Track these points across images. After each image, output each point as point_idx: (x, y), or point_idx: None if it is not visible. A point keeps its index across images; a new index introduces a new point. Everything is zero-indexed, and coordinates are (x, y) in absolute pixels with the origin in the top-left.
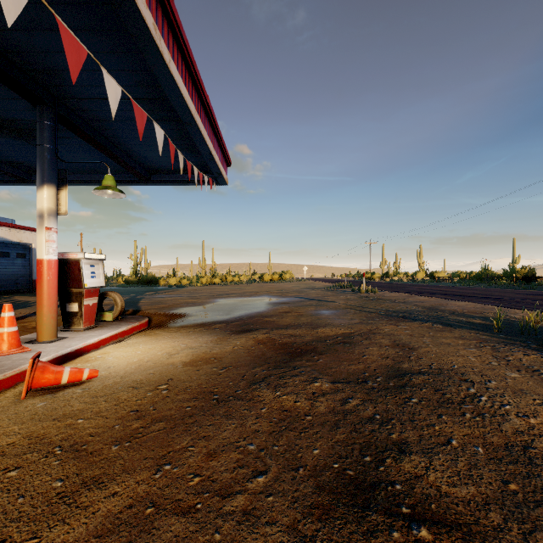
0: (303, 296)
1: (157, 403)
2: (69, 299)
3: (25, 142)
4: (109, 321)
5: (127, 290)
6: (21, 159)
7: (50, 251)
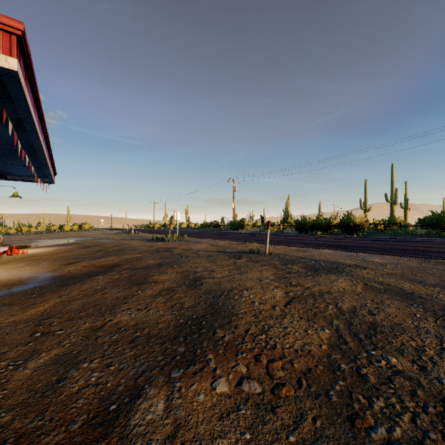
0: (97, 237)
1: (55, 253)
2: None
3: None
4: None
5: None
6: None
7: None
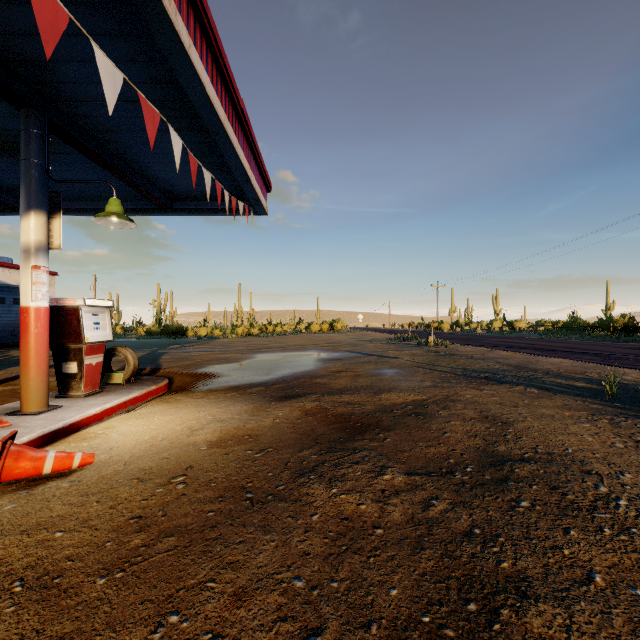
0: (359, 351)
1: (168, 505)
2: (66, 357)
3: (12, 159)
4: (119, 383)
5: (148, 343)
6: (10, 181)
7: (38, 296)
